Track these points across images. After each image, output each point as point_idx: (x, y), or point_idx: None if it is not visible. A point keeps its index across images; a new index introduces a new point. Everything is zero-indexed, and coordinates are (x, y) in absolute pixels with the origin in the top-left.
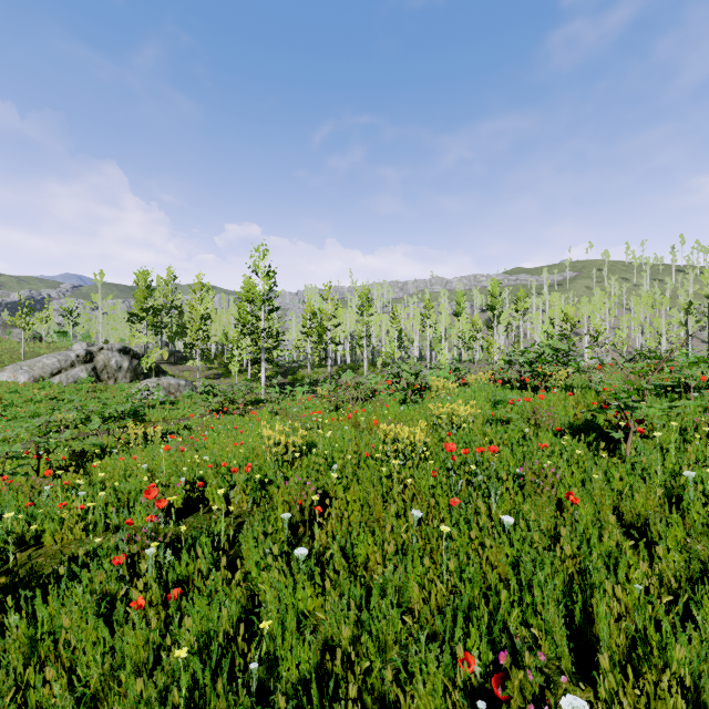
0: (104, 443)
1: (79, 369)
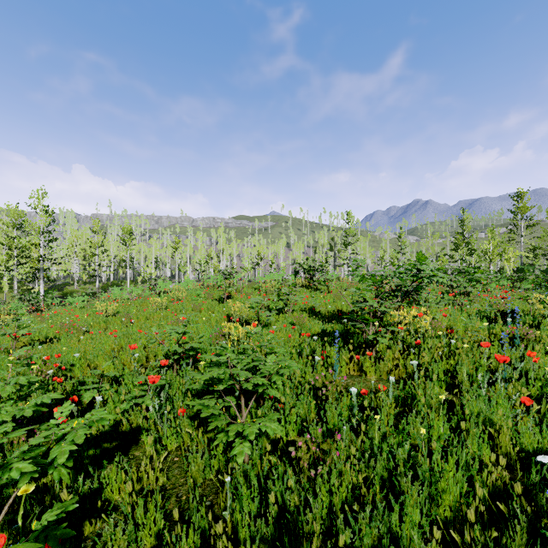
0: None
1: None
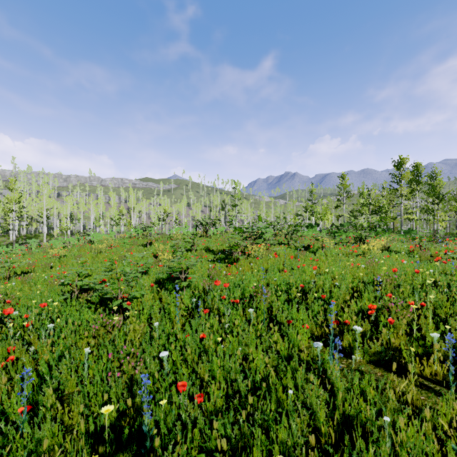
0: None
1: None
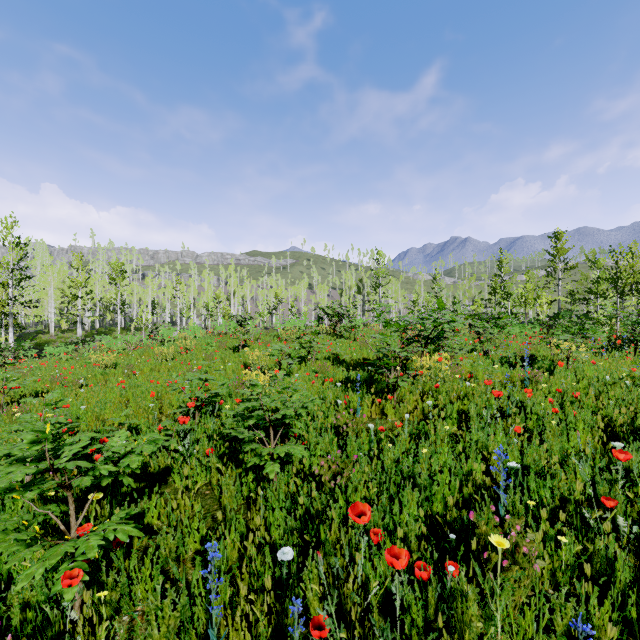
0: None
1: None
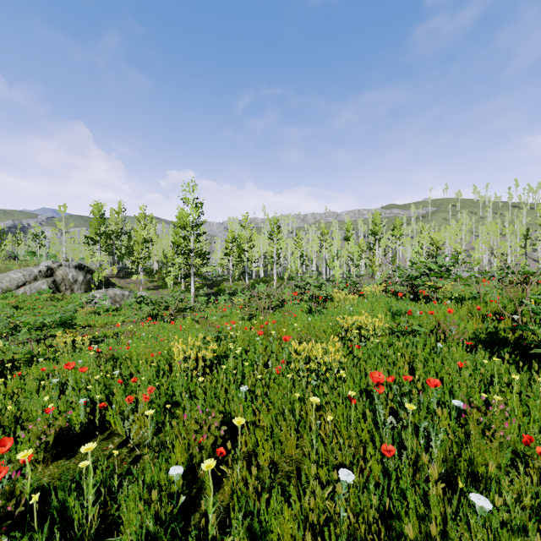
0: (33, 352)
1: (41, 282)
